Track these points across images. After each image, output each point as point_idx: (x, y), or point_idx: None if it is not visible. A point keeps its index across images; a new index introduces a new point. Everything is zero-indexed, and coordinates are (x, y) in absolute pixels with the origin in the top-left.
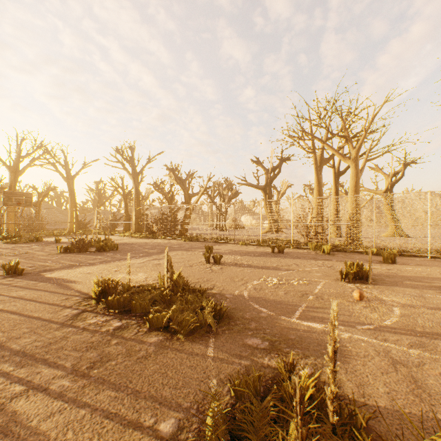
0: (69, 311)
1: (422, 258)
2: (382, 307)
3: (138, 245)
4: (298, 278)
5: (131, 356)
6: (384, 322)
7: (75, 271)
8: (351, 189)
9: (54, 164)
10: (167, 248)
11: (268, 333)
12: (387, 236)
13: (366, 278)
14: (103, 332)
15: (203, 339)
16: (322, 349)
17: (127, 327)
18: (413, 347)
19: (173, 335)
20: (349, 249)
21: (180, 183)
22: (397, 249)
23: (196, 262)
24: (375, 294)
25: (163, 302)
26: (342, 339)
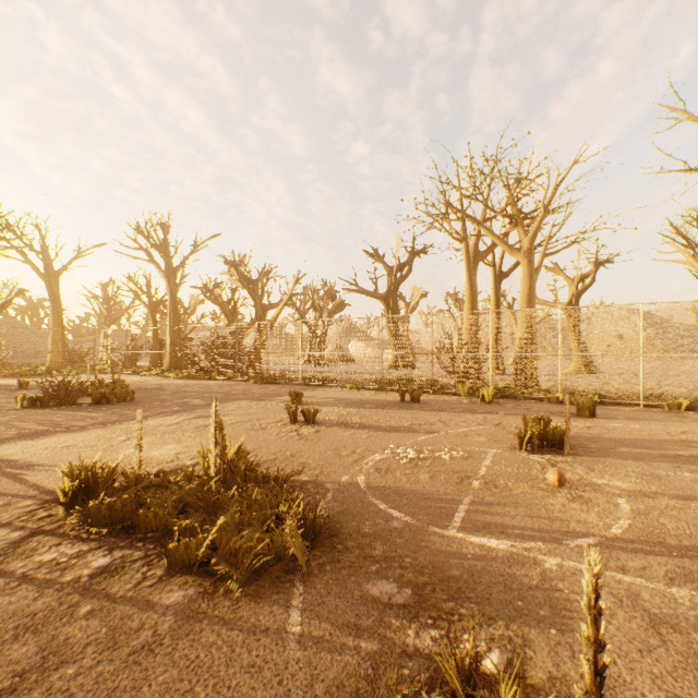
0: (3, 535)
1: (631, 407)
2: (598, 499)
3: (173, 392)
4: (448, 446)
5: (116, 648)
6: (609, 529)
7: (41, 443)
8: (522, 300)
9: (22, 249)
10: (214, 400)
11: (409, 565)
12: (571, 373)
13: (559, 444)
14: (64, 584)
15: (280, 589)
16: (515, 599)
17: (121, 569)
18: (676, 583)
19: (219, 582)
20: (521, 394)
21: (249, 287)
22: (593, 394)
23: (274, 420)
24: (580, 473)
25: (203, 507)
26: (548, 572)
